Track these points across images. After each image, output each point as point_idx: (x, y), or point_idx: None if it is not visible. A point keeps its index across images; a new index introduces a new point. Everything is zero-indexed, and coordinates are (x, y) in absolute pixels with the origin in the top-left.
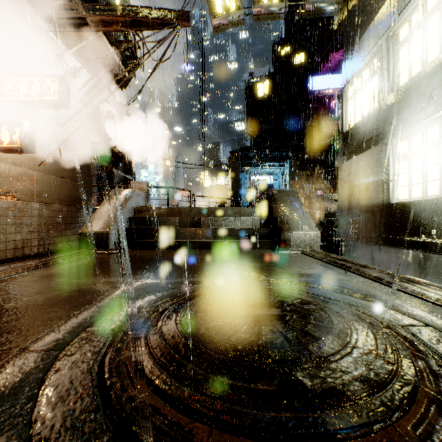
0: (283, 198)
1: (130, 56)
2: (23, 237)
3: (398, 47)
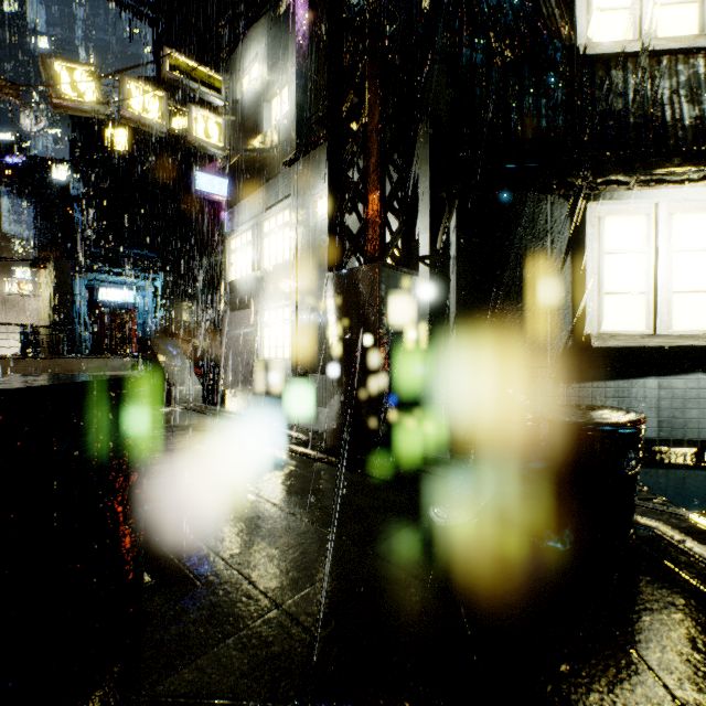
0: (162, 349)
1: None
2: None
3: (264, 236)
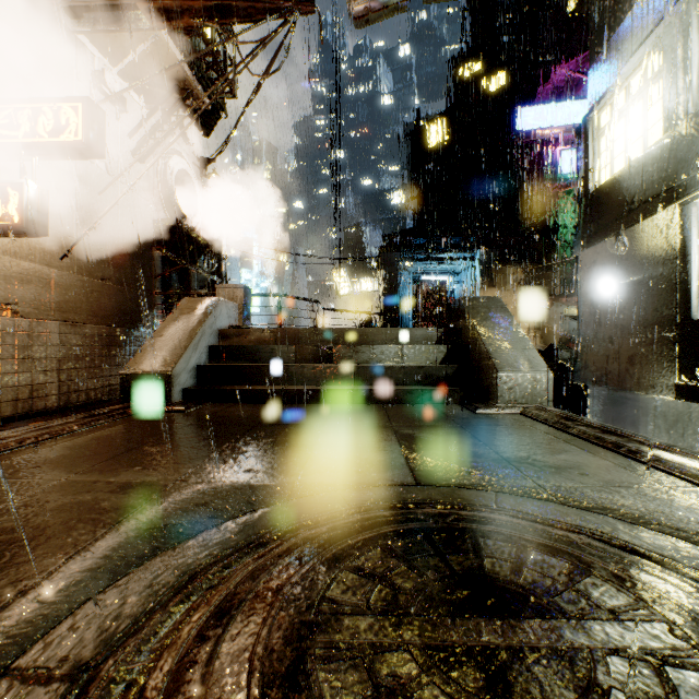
0: (480, 312)
1: (216, 79)
2: (32, 380)
3: None
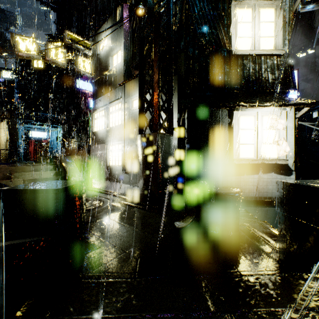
0: (65, 161)
1: None
2: None
3: (110, 113)
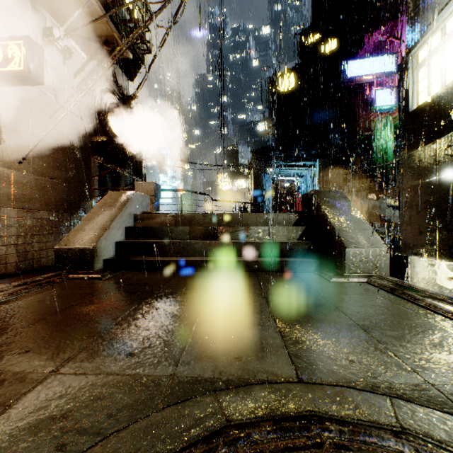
0: (327, 201)
1: (137, 40)
2: None
3: None
